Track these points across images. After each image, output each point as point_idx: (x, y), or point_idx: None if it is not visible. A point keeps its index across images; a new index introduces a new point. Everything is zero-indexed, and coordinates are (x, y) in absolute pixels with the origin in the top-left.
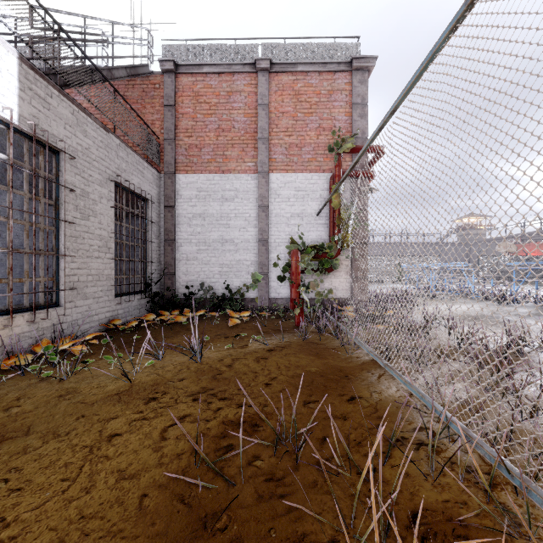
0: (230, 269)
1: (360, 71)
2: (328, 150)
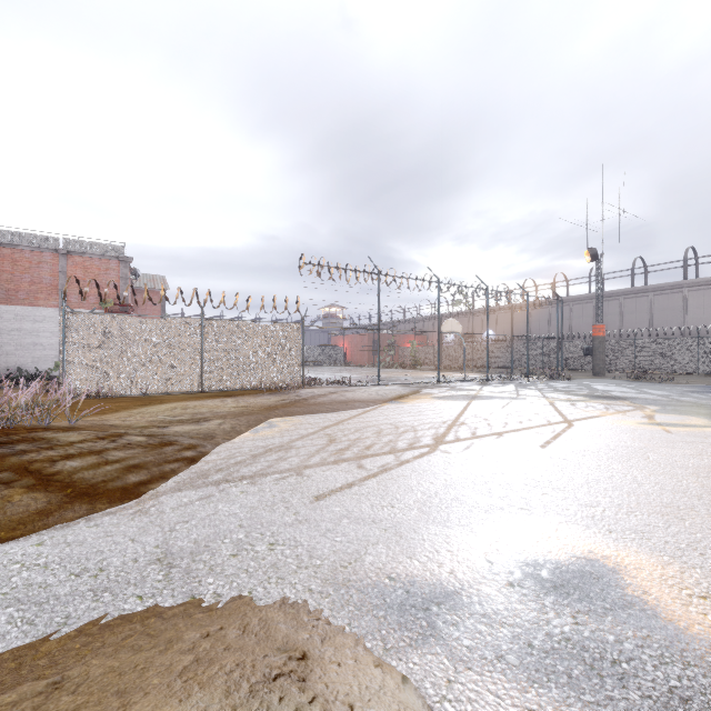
0: (40, 360)
1: (125, 262)
2: (100, 305)
